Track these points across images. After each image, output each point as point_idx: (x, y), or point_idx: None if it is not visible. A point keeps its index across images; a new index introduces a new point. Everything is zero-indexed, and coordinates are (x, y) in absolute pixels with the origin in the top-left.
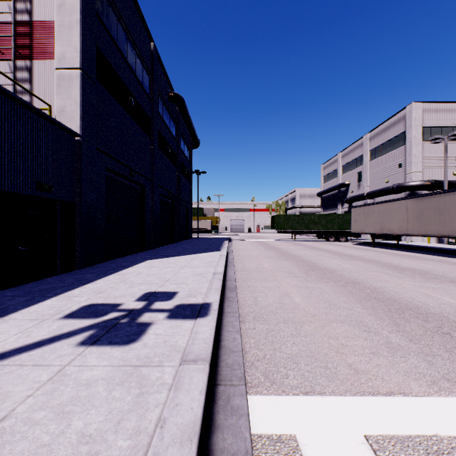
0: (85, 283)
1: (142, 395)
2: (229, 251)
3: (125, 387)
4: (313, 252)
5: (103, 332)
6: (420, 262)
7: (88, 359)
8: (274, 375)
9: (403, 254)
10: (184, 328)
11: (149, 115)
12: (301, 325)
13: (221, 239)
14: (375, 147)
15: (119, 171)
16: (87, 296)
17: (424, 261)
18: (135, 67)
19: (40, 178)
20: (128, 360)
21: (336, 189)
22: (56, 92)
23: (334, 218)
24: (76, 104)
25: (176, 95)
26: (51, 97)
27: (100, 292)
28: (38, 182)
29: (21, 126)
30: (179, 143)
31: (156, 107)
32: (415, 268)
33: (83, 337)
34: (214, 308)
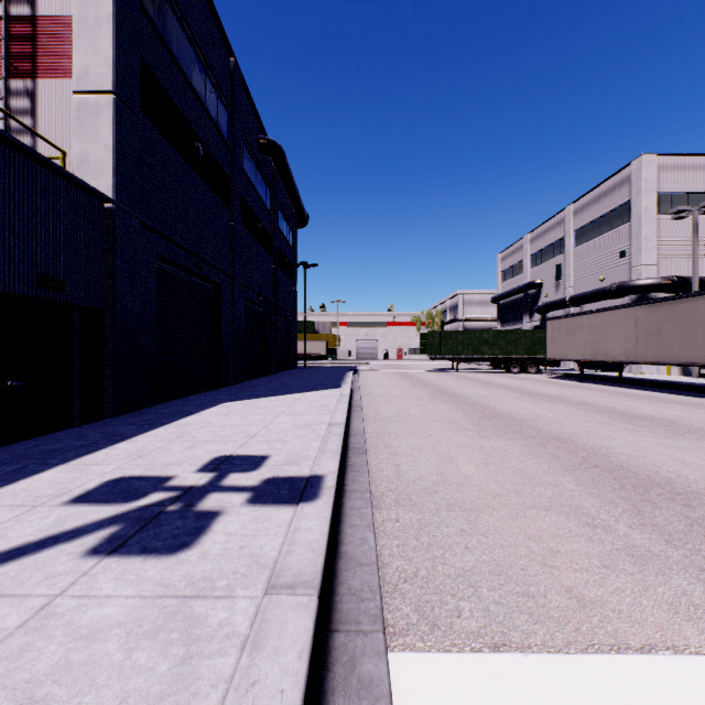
0: (117, 440)
1: (188, 661)
2: (354, 388)
3: (158, 642)
4: (488, 390)
5: (134, 529)
6: (659, 406)
7: (100, 583)
8: (435, 609)
9: (630, 392)
10: (275, 521)
11: (227, 172)
12: (477, 513)
13: (342, 370)
14: (582, 225)
15: (178, 260)
16: (118, 464)
17: (665, 405)
18: (205, 95)
19: (46, 269)
20: (172, 584)
21: (522, 292)
22: (74, 130)
23: (519, 336)
24: (107, 150)
25: (271, 142)
26: (67, 140)
27: (139, 456)
28: (41, 275)
29: (11, 182)
30: (276, 219)
31: (239, 160)
32: (653, 416)
33: (98, 539)
34: (329, 484)
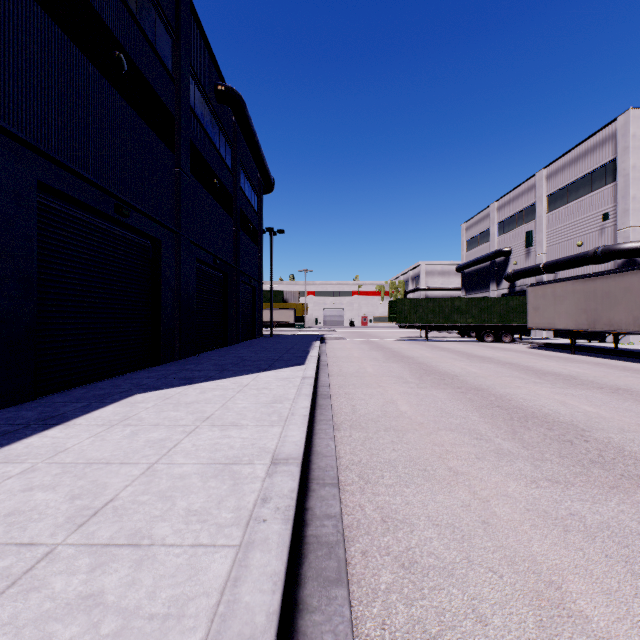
0: None
1: None
2: (320, 363)
3: None
4: (478, 366)
5: None
6: None
7: None
8: None
9: None
10: None
11: (170, 108)
12: None
13: (309, 339)
14: (557, 189)
15: (84, 199)
16: None
17: None
18: (135, 3)
19: None
20: None
21: (489, 260)
22: None
23: (492, 304)
24: None
25: (229, 89)
26: None
27: None
28: None
29: None
30: (238, 178)
31: (186, 97)
32: None
33: None
34: None
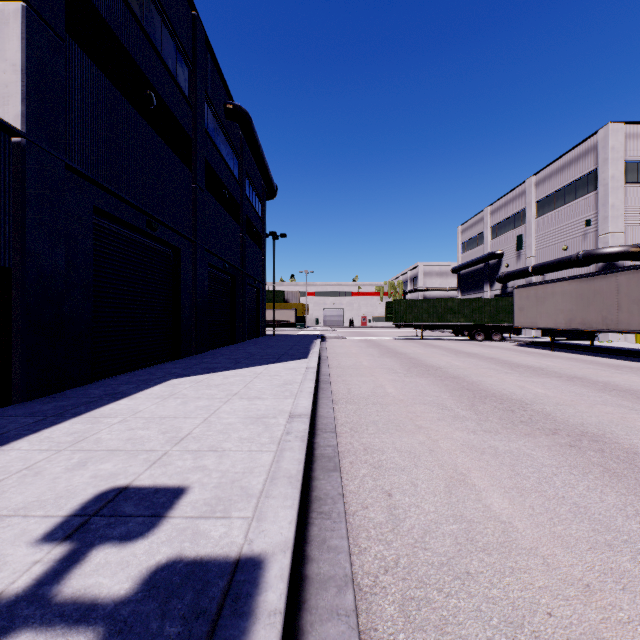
0: None
1: None
2: (321, 358)
3: None
4: (462, 360)
5: None
6: None
7: None
8: None
9: (614, 363)
10: None
11: (188, 131)
12: None
13: (310, 337)
14: (545, 196)
15: (124, 218)
16: None
17: None
18: (161, 44)
19: None
20: None
21: (482, 262)
22: None
23: (483, 305)
24: (14, 70)
25: (237, 107)
26: None
27: None
28: None
29: None
30: (244, 187)
31: (201, 120)
32: None
33: None
34: (272, 598)
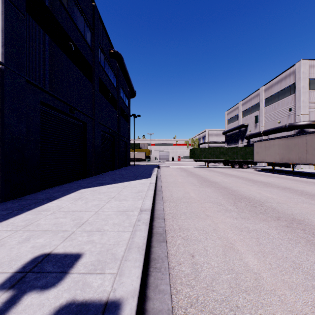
0: None
1: None
2: (157, 177)
3: None
4: (228, 178)
5: None
6: None
7: None
8: None
9: (305, 180)
10: None
11: (90, 63)
12: None
13: (152, 166)
14: (269, 96)
15: (57, 107)
16: None
17: None
18: (76, 19)
19: None
20: None
21: (238, 129)
22: None
23: (238, 150)
24: None
25: (115, 52)
26: None
27: None
28: None
29: None
30: (119, 92)
31: (97, 58)
32: None
33: None
34: None
